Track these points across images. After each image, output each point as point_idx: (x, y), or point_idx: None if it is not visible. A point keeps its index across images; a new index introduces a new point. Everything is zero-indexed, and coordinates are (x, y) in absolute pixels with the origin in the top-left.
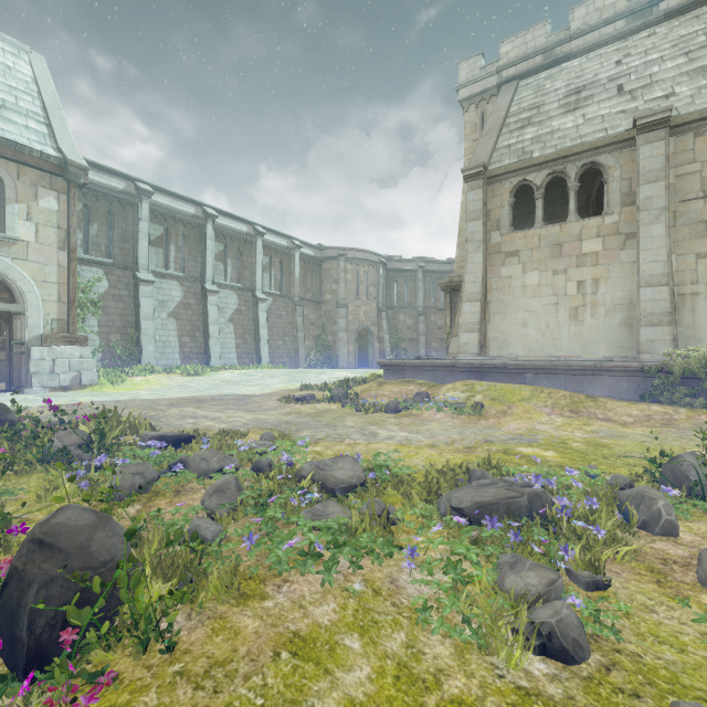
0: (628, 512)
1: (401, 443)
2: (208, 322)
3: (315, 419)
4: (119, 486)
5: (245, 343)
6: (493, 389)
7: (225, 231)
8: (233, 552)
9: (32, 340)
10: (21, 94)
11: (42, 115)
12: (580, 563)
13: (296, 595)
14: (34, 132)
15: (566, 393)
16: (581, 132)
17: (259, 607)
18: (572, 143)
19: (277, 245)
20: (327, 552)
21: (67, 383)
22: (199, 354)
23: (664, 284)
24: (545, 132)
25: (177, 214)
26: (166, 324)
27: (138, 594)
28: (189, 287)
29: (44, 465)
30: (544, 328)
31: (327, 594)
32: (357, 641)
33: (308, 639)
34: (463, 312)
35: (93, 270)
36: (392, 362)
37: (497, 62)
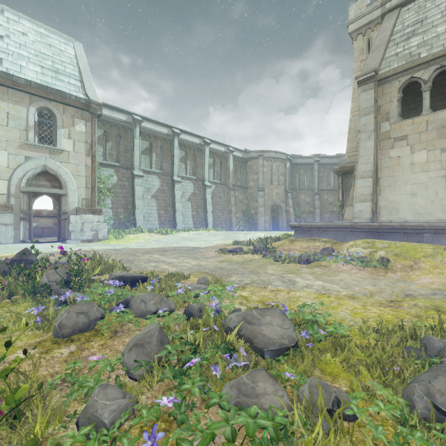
0: None
1: (320, 292)
2: (175, 200)
3: (242, 266)
4: (63, 325)
5: (198, 214)
6: (394, 246)
7: (186, 143)
8: None
9: (71, 211)
10: (67, 65)
11: (78, 76)
12: None
13: None
14: (73, 85)
15: None
16: None
17: None
18: None
19: (218, 151)
20: None
21: (90, 238)
22: (169, 221)
23: None
24: (430, 37)
25: (156, 134)
26: (150, 202)
27: None
28: (164, 179)
29: (33, 296)
30: (432, 197)
31: None
32: None
33: None
34: (357, 186)
35: (109, 170)
36: (301, 225)
37: None
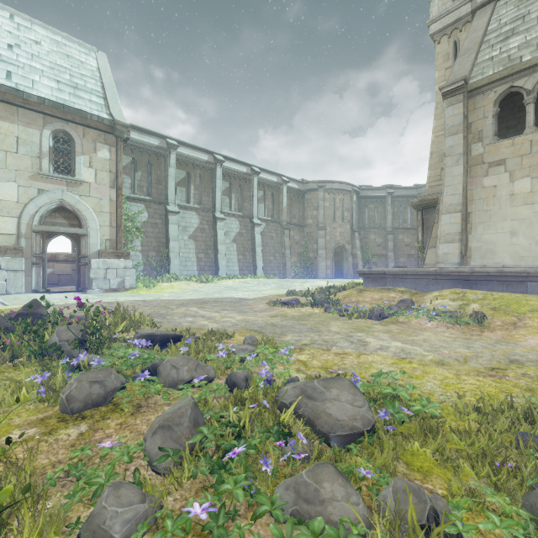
0: None
1: (398, 356)
2: (217, 242)
3: (299, 322)
4: (72, 397)
5: (245, 258)
6: (490, 298)
7: (230, 172)
8: None
9: (93, 255)
10: (88, 79)
11: (101, 92)
12: None
13: None
14: (95, 103)
15: None
16: None
17: None
18: None
19: (269, 181)
20: None
21: (115, 287)
22: (211, 266)
23: None
24: (535, 36)
25: (195, 161)
26: (187, 244)
27: None
28: (204, 216)
29: (41, 359)
30: (537, 236)
31: None
32: None
33: None
34: (441, 223)
35: (138, 205)
36: (371, 271)
37: None
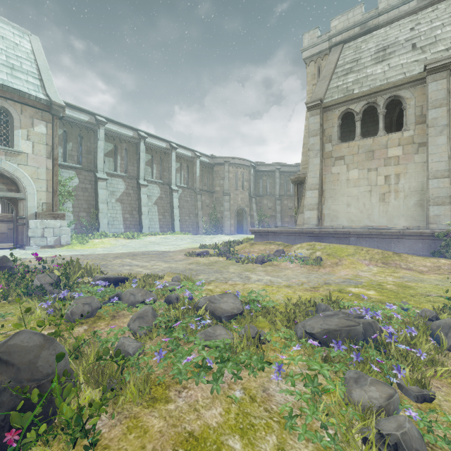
0: (438, 337)
1: (267, 284)
2: (141, 204)
3: (208, 267)
4: (74, 312)
5: (165, 218)
6: (328, 248)
7: (152, 147)
8: (147, 364)
9: (30, 216)
10: (24, 60)
11: (37, 73)
12: (409, 380)
13: (192, 400)
14: (32, 84)
15: (379, 251)
16: (387, 75)
17: (163, 409)
18: (381, 83)
19: (185, 156)
20: (215, 365)
21: (52, 243)
22: (135, 225)
23: (446, 177)
24: (362, 76)
25: (121, 136)
26: (114, 206)
27: (63, 407)
28: (129, 183)
29: (28, 297)
30: (361, 207)
31: (215, 400)
32: (238, 442)
33: (200, 438)
34: (306, 197)
35: (69, 172)
36: (260, 230)
37: (329, 32)
